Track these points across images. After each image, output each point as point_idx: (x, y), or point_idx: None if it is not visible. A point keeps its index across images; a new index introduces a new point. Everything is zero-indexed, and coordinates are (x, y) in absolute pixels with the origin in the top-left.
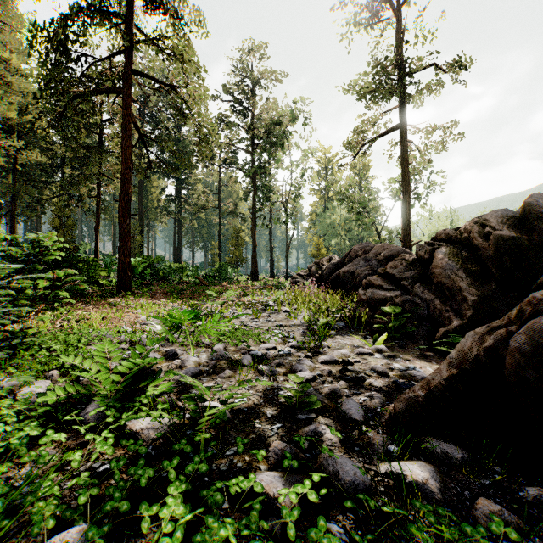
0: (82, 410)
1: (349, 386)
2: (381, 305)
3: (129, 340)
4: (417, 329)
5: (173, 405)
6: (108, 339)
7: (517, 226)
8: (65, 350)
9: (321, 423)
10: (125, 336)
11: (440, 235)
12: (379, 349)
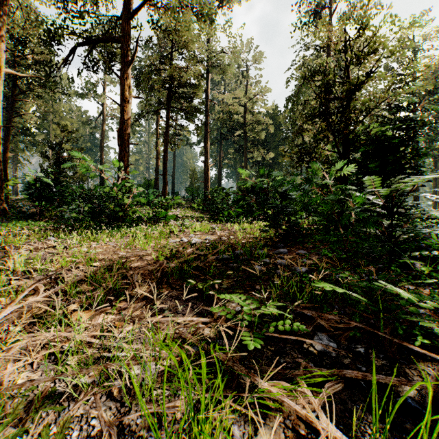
0: None
1: None
2: None
3: None
4: None
5: None
6: None
7: None
8: None
9: None
10: None
11: None
12: None
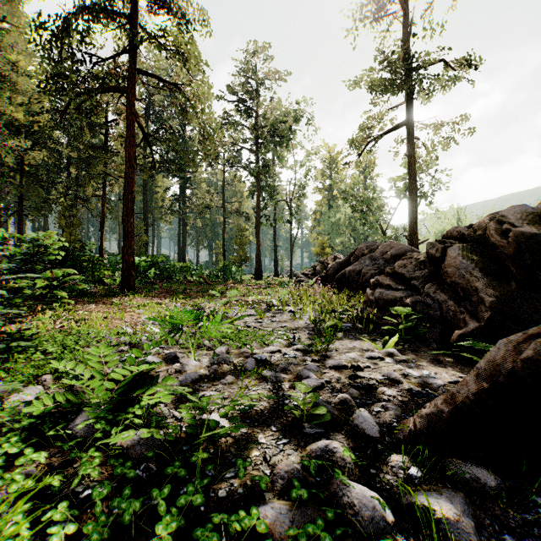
0: (72, 420)
1: (361, 395)
2: (390, 305)
3: (129, 342)
4: (429, 331)
5: (170, 416)
6: (106, 341)
7: (538, 223)
8: (62, 353)
9: (332, 439)
10: (124, 338)
11: (452, 233)
12: (390, 353)
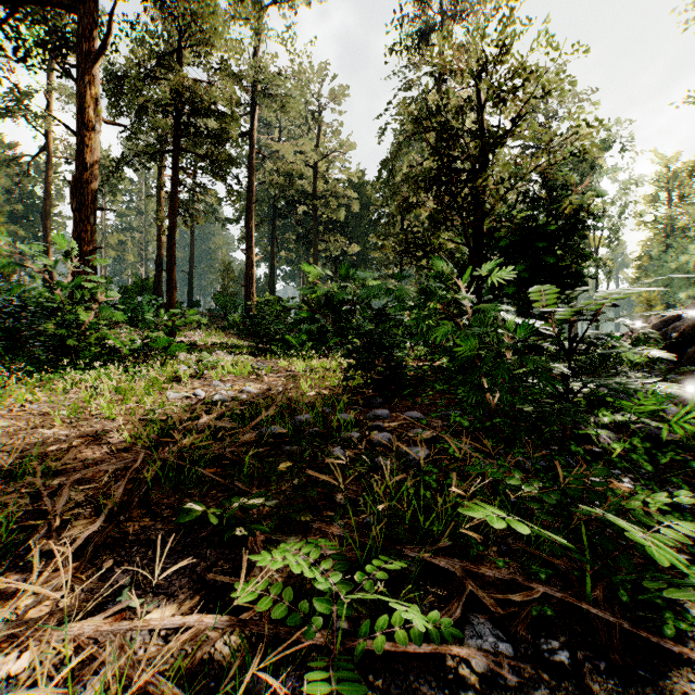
0: None
1: None
2: None
3: None
4: None
5: None
6: None
7: None
8: None
9: None
10: None
11: None
12: None
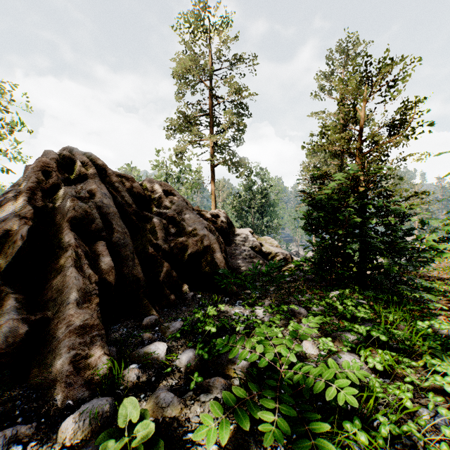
0: None
1: None
2: None
3: None
4: None
5: None
6: None
7: None
8: None
9: None
10: None
11: None
12: None
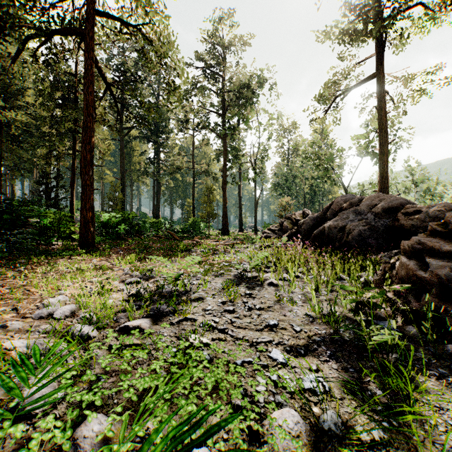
0: None
1: None
2: None
3: None
4: None
5: None
6: None
7: None
8: None
9: None
10: None
11: None
12: None
